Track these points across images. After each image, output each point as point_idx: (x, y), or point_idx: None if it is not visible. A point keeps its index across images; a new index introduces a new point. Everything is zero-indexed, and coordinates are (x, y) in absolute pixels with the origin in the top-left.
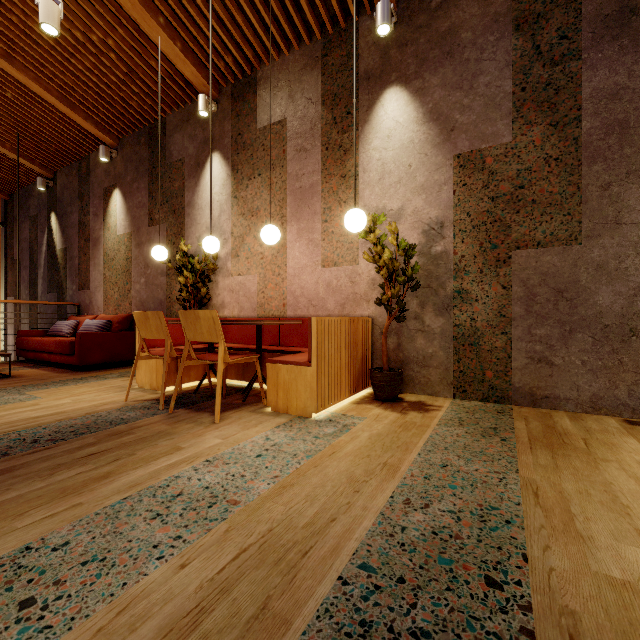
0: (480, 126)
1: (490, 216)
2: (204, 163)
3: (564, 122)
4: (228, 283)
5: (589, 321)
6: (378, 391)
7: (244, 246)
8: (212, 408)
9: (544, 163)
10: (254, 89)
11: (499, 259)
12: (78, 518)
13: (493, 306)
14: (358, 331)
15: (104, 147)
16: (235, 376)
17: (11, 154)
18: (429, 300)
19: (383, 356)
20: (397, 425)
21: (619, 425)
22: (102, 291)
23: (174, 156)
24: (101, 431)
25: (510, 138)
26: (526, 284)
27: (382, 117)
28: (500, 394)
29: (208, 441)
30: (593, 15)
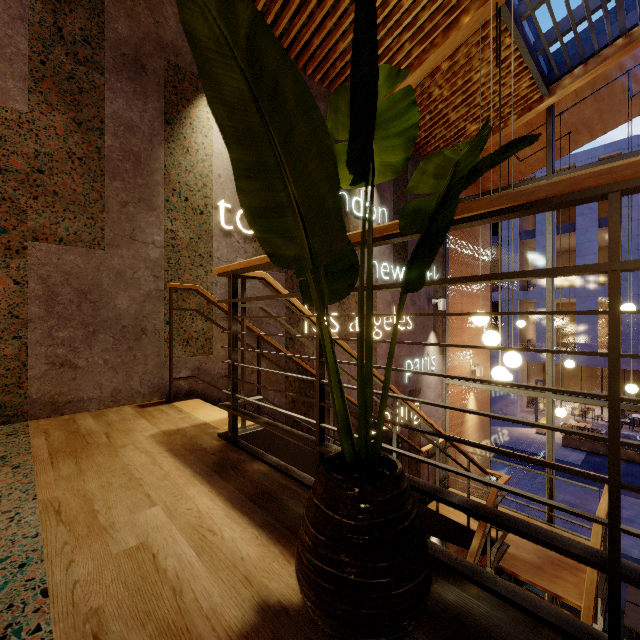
0: None
1: None
2: None
3: (88, 126)
4: None
5: (111, 322)
6: None
7: None
8: None
9: (68, 157)
10: None
11: (10, 247)
12: None
13: (1, 304)
14: None
15: None
16: None
17: None
18: None
19: None
20: None
21: (134, 411)
22: None
23: None
24: None
25: (26, 108)
26: (47, 282)
27: None
28: (12, 412)
29: None
30: (114, 44)
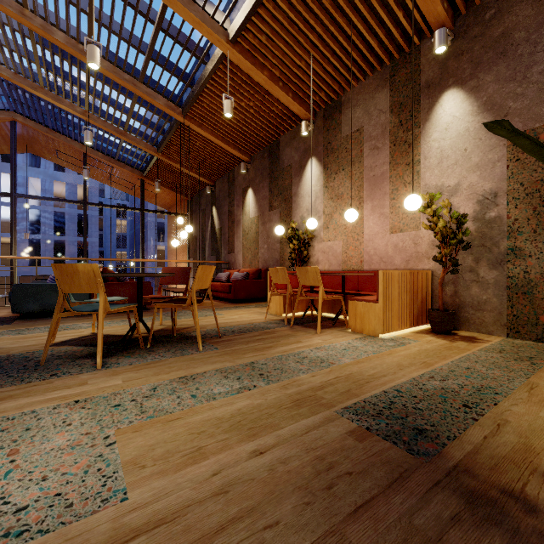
0: (533, 109)
1: (543, 184)
2: (305, 166)
3: None
4: (321, 247)
5: None
6: (433, 325)
7: (332, 221)
8: (314, 326)
9: None
10: (339, 110)
11: None
12: (266, 358)
13: None
14: (418, 281)
15: (243, 163)
16: (326, 310)
17: (195, 175)
18: (483, 256)
19: (439, 300)
20: (443, 347)
21: None
22: (241, 254)
23: (285, 163)
24: (260, 331)
25: None
26: None
27: (440, 115)
28: None
29: (315, 340)
30: None
